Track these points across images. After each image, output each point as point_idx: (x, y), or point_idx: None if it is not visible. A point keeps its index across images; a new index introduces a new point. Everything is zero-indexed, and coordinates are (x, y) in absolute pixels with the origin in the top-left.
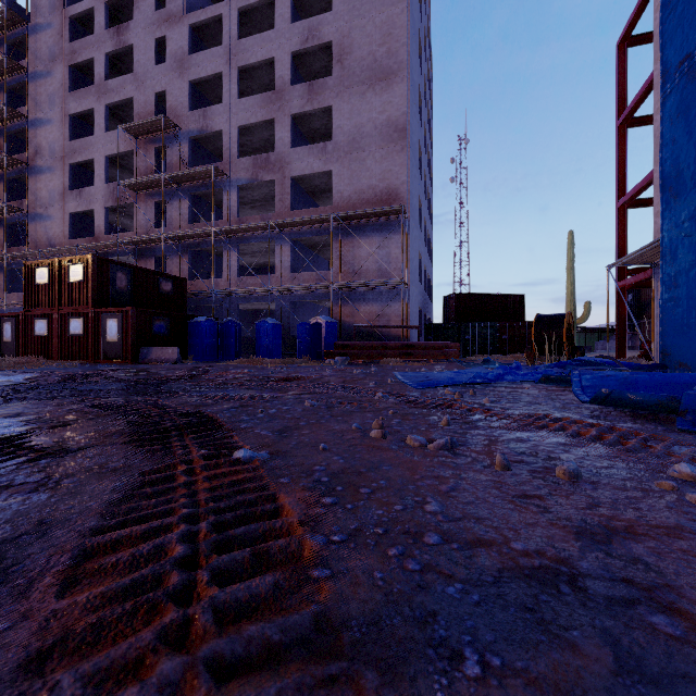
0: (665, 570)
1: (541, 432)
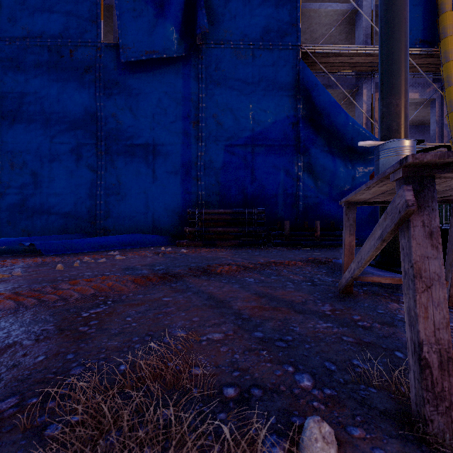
0: (126, 265)
1: (17, 265)
